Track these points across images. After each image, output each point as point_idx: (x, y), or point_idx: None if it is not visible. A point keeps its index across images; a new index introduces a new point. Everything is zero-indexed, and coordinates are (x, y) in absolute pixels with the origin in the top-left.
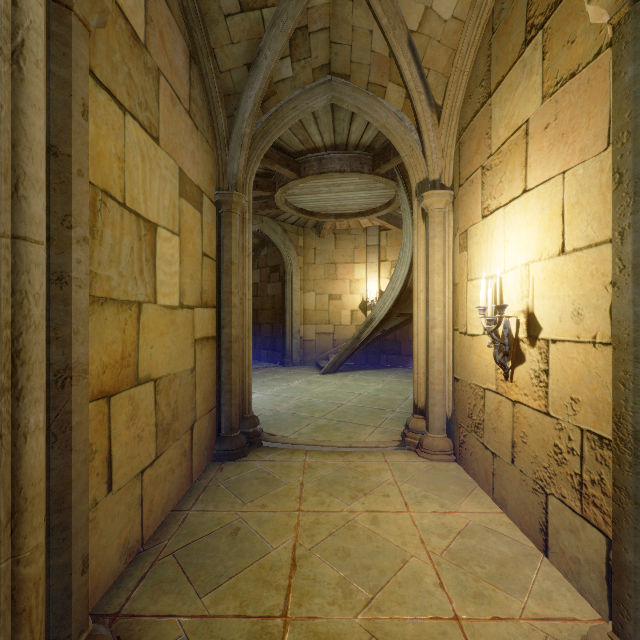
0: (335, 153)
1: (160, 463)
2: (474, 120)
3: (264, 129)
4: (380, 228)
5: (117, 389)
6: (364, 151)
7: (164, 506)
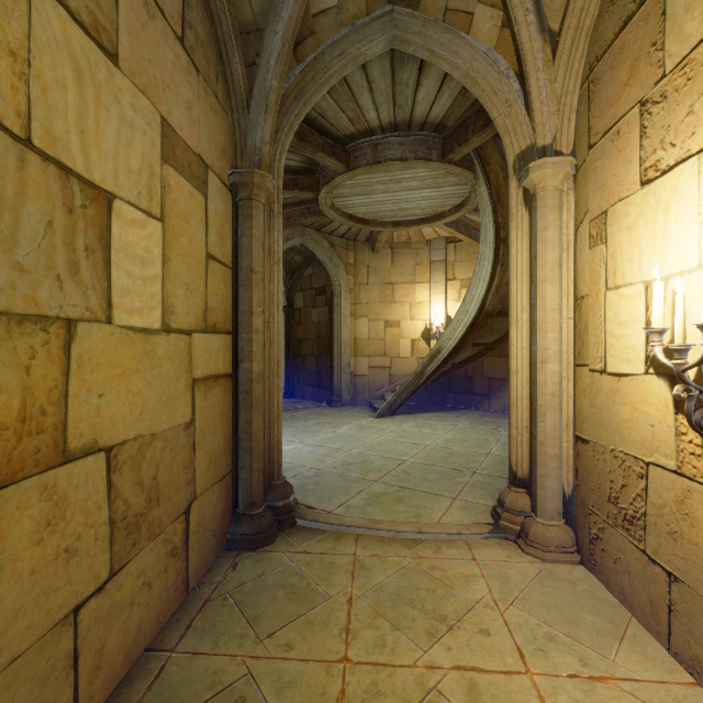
0: (394, 136)
1: (120, 582)
2: (622, 34)
3: (298, 86)
4: (447, 240)
5: (7, 477)
6: (432, 132)
7: (129, 648)
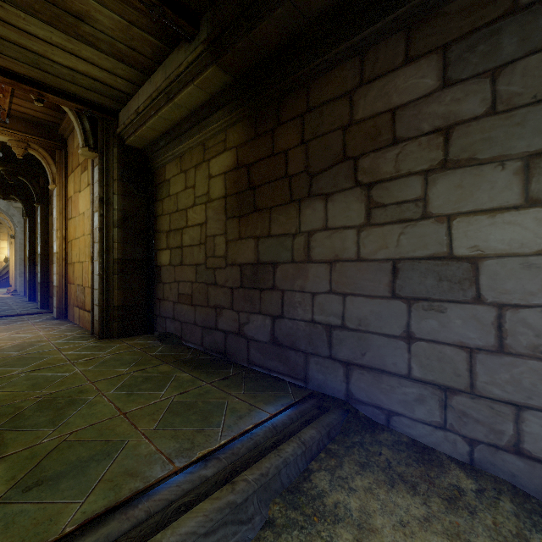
0: None
1: None
2: None
3: None
4: None
5: None
6: None
7: None
